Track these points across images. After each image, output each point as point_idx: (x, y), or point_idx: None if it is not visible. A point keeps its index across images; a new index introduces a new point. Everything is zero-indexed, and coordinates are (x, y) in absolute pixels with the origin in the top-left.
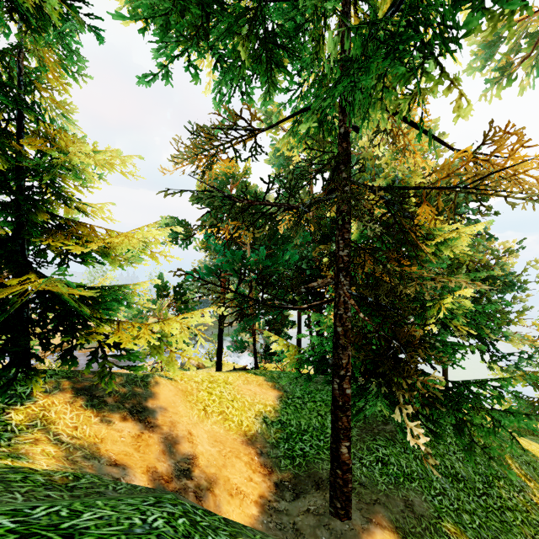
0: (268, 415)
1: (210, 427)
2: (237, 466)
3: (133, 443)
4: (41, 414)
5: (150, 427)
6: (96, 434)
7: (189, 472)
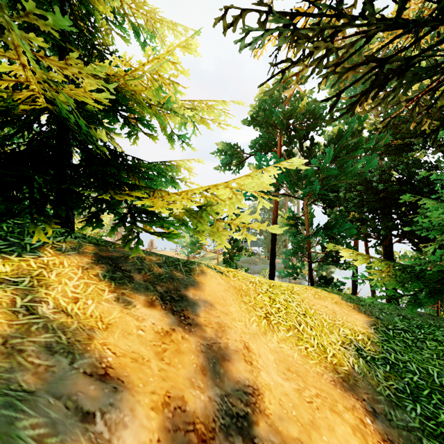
0: (362, 346)
1: (277, 345)
2: (338, 433)
3: (155, 342)
4: (37, 272)
5: (186, 324)
6: (101, 316)
7: (248, 423)
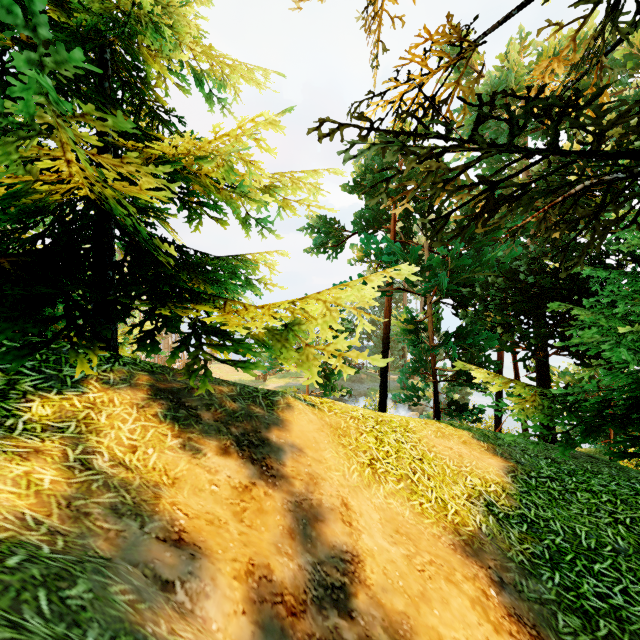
0: (494, 500)
1: (384, 500)
2: (453, 606)
3: (232, 500)
4: (83, 414)
5: (269, 476)
6: (166, 469)
7: (345, 594)
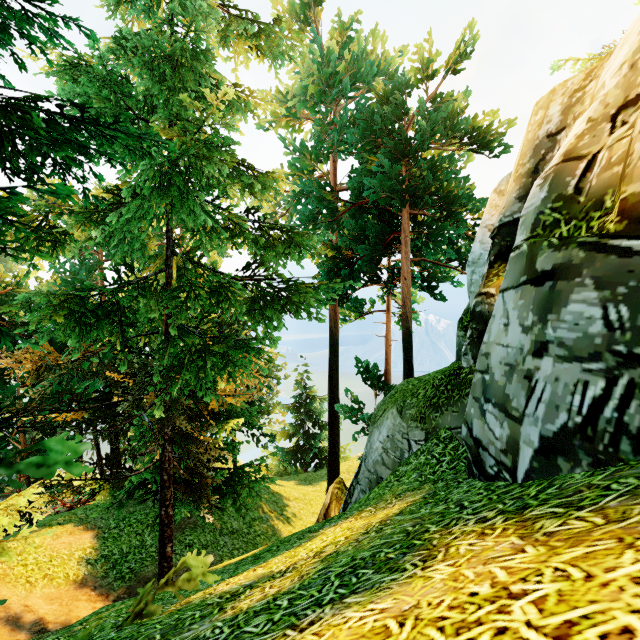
0: (90, 557)
1: (42, 592)
2: (81, 606)
3: None
4: None
5: None
6: None
7: (45, 629)
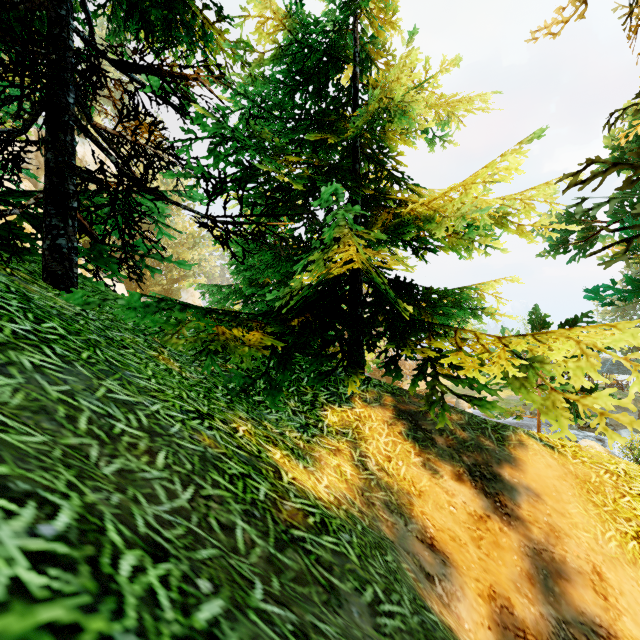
0: None
1: None
2: None
3: (469, 525)
4: (355, 424)
5: (503, 513)
6: (413, 481)
7: None
